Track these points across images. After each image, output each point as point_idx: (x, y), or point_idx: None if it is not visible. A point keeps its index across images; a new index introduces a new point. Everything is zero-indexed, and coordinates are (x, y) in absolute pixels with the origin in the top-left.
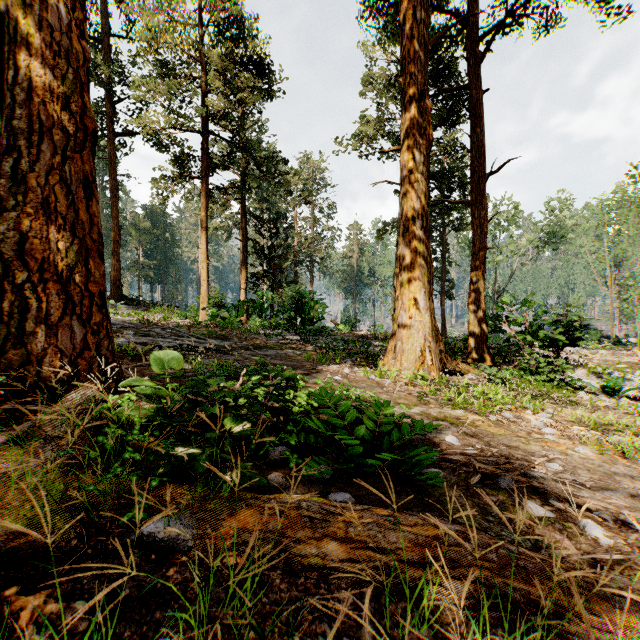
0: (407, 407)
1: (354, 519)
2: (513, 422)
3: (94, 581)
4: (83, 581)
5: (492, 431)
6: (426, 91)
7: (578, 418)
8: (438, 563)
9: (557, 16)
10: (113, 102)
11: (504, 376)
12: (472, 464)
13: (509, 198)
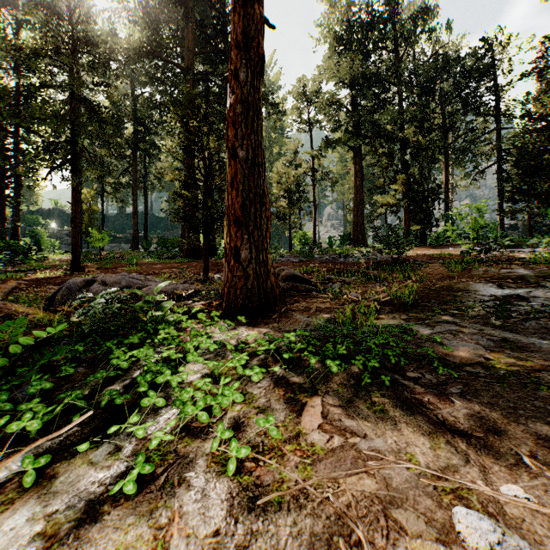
0: None
1: None
2: None
3: None
4: None
5: None
6: None
7: None
8: None
9: None
10: None
11: None
12: None
13: None
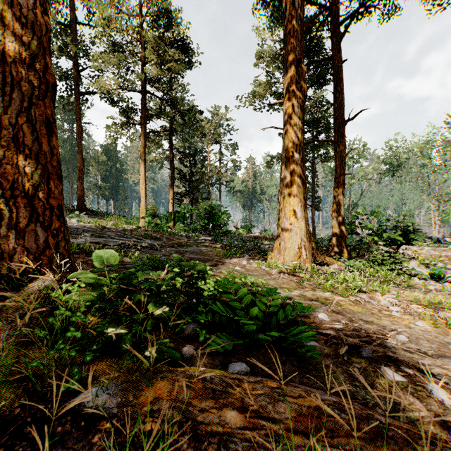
0: (289, 290)
1: (249, 389)
2: (368, 302)
3: (29, 448)
4: (19, 449)
5: (353, 309)
6: (302, 60)
7: (415, 298)
8: (319, 433)
9: (396, 6)
10: (78, 71)
11: (358, 266)
12: (340, 337)
13: (360, 139)
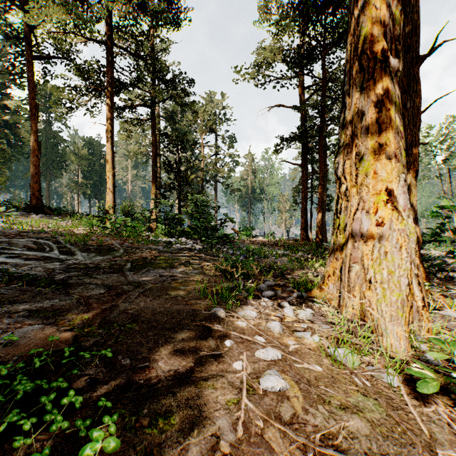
0: None
1: None
2: None
3: None
4: None
5: None
6: None
7: None
8: None
9: None
10: (32, 27)
11: None
12: None
13: None
